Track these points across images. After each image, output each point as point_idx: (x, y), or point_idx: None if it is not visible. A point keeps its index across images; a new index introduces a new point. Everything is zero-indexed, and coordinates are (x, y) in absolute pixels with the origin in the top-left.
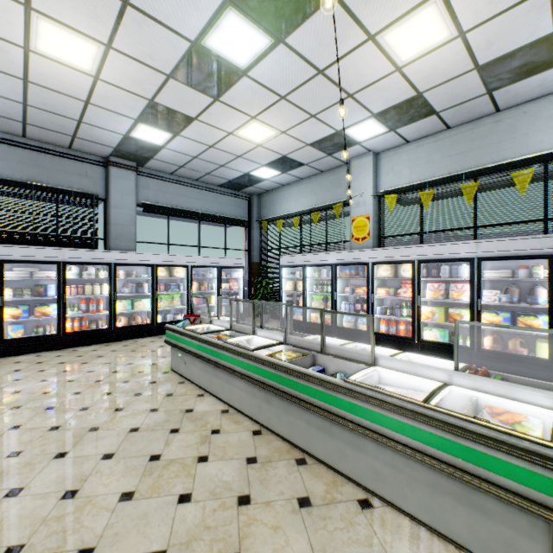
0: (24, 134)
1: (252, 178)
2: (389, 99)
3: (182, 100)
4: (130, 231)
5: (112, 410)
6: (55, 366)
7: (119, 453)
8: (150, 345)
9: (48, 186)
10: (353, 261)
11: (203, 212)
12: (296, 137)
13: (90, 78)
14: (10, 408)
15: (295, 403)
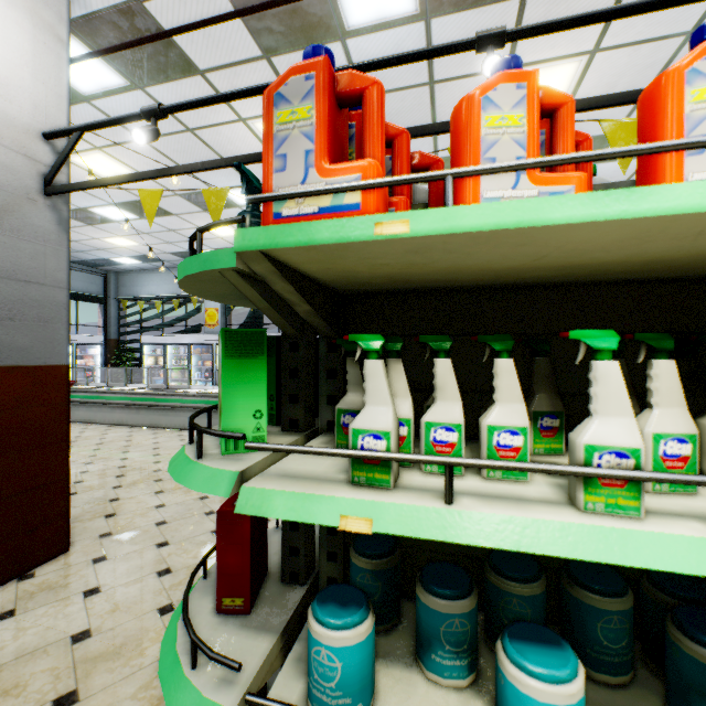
0: None
1: (112, 262)
2: (221, 245)
3: None
4: None
5: None
6: None
7: None
8: None
9: None
10: (204, 342)
11: None
12: (157, 248)
13: None
14: None
15: (153, 407)
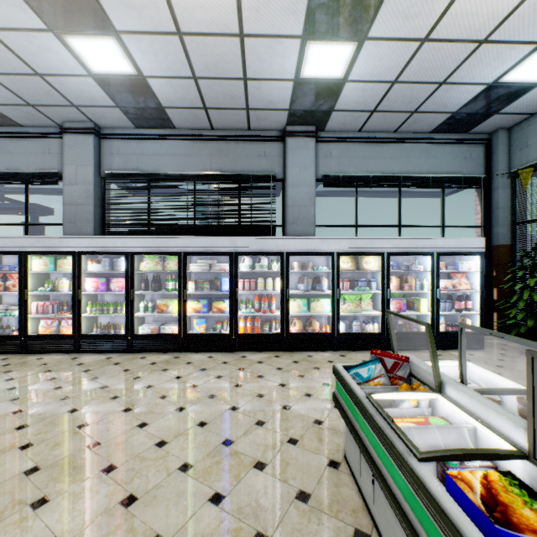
0: (211, 125)
1: (502, 92)
2: None
3: None
4: (309, 212)
5: None
6: (209, 382)
7: None
8: (325, 368)
9: (230, 174)
10: None
11: (405, 176)
12: None
13: None
14: (104, 466)
15: None
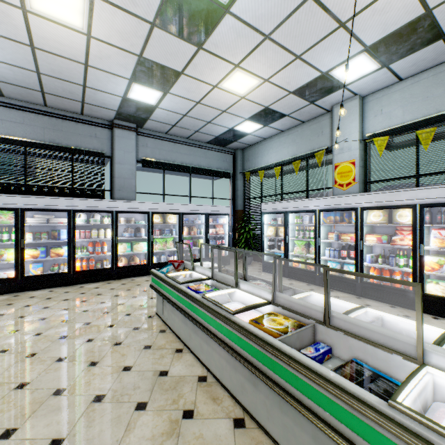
0: (45, 103)
1: (236, 133)
2: (388, 24)
3: (168, 52)
4: (131, 183)
5: (86, 365)
6: (59, 303)
7: (69, 439)
8: (144, 284)
9: (65, 146)
10: (339, 207)
11: (193, 166)
12: (279, 85)
13: (83, 36)
14: None
15: (293, 406)
